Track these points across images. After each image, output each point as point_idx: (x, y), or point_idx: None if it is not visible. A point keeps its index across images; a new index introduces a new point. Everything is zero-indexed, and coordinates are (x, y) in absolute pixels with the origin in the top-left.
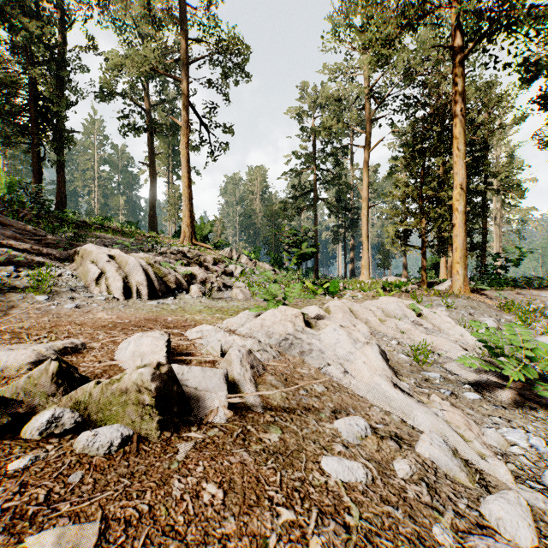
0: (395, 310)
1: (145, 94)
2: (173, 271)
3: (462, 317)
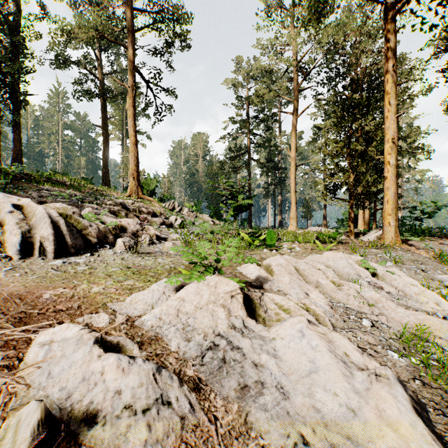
0: (345, 268)
1: (98, 64)
2: (99, 223)
3: (416, 274)
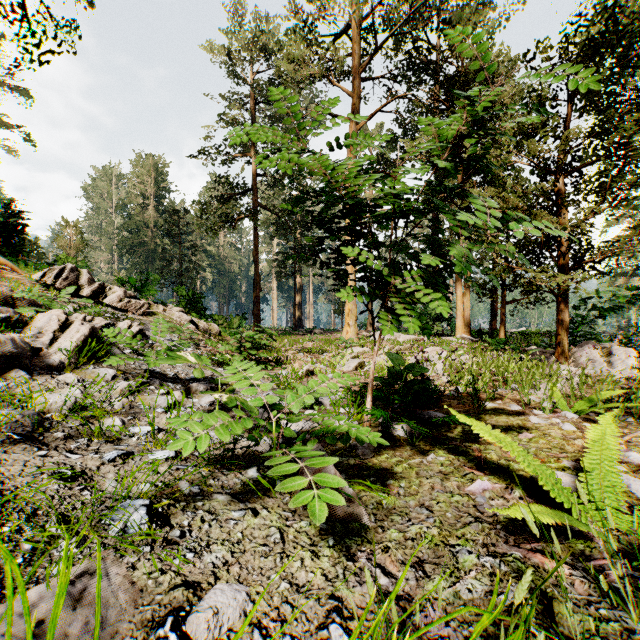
0: None
1: None
2: None
3: None
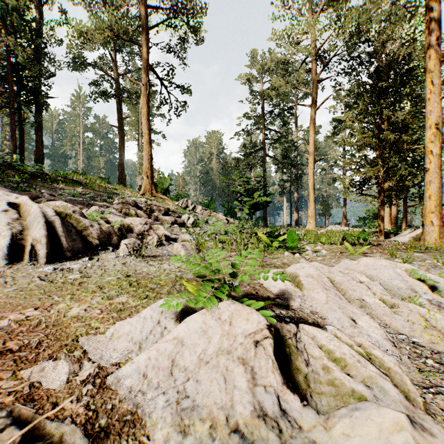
0: (392, 280)
1: (115, 65)
2: (104, 223)
3: None
